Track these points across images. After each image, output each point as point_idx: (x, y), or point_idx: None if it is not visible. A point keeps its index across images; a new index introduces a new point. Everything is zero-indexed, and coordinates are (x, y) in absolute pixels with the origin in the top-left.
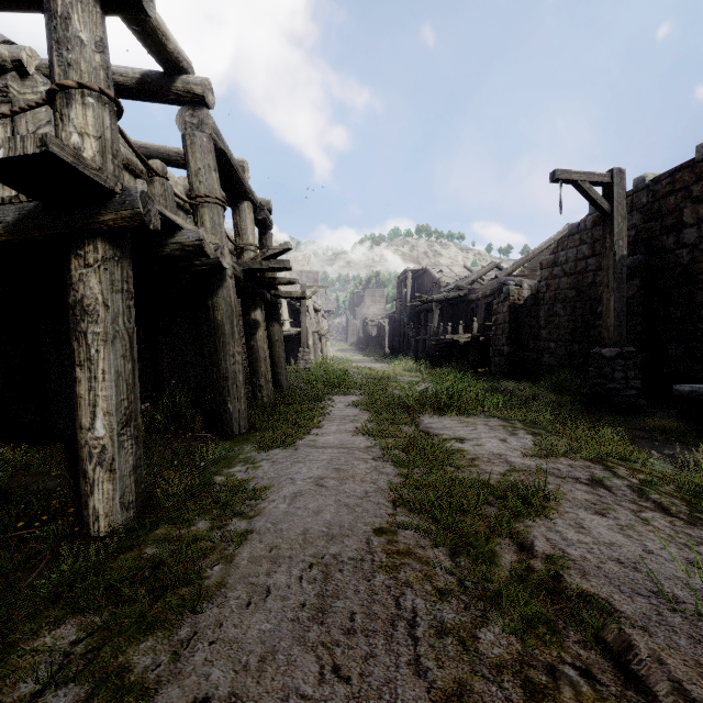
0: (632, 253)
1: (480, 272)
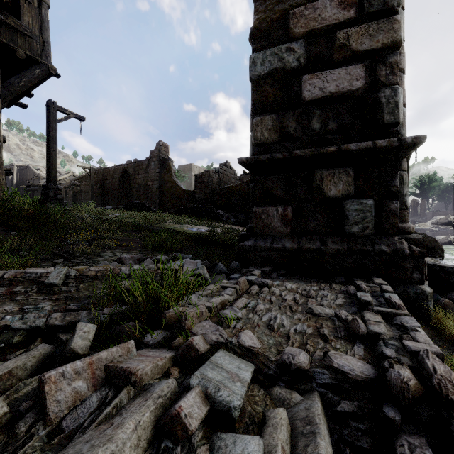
0: (100, 183)
1: (64, 176)
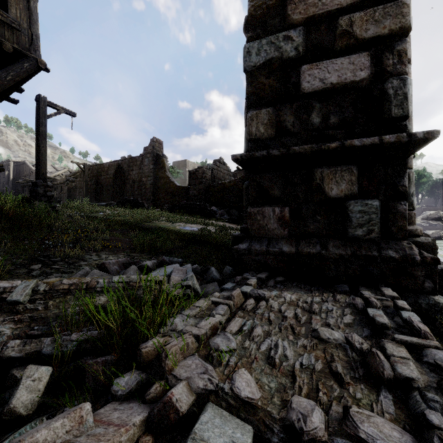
0: (95, 179)
1: (60, 172)
